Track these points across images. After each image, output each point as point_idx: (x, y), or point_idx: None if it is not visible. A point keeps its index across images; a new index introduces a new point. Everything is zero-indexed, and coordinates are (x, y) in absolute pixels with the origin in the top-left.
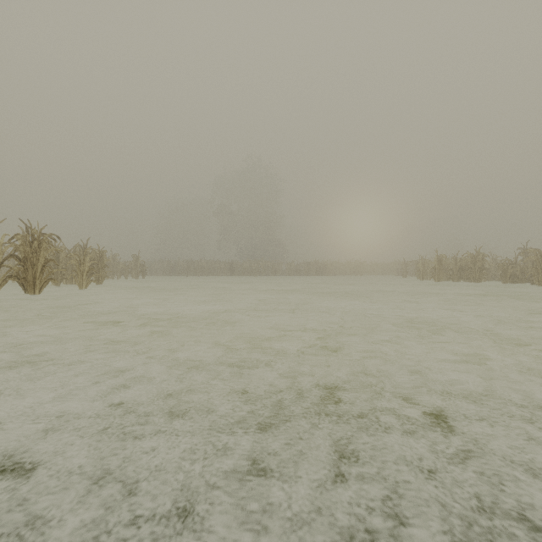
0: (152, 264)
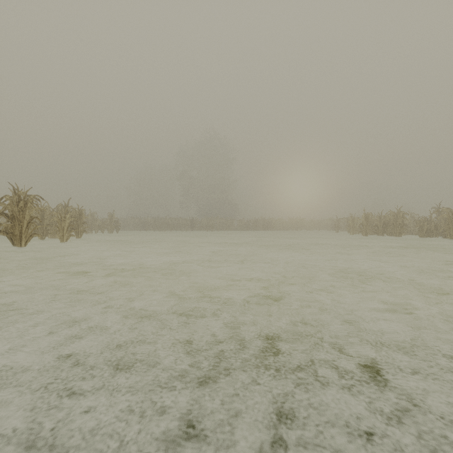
0: (125, 221)
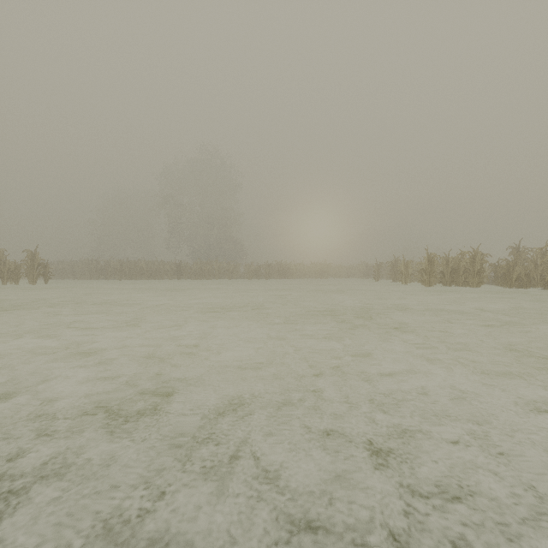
0: (75, 265)
